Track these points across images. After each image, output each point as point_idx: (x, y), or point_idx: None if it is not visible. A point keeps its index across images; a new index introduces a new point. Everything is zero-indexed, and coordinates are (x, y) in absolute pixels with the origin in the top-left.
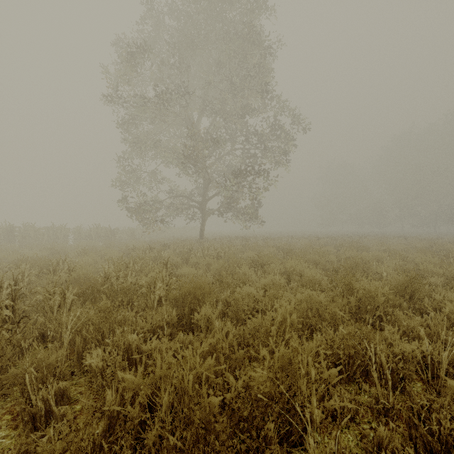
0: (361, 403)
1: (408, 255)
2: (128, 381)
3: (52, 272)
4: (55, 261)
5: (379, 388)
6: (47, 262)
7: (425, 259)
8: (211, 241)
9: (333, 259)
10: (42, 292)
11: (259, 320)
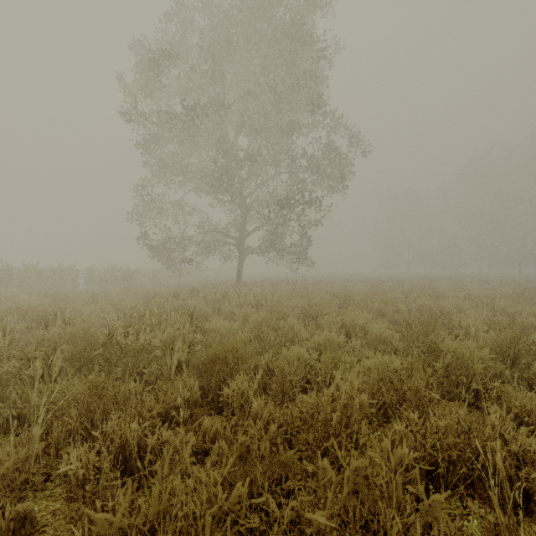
0: (470, 535)
1: (496, 304)
2: (102, 524)
3: (45, 326)
4: (51, 311)
5: (502, 516)
6: (42, 313)
7: (520, 309)
8: (250, 285)
9: (403, 309)
10: (19, 357)
11: (313, 400)
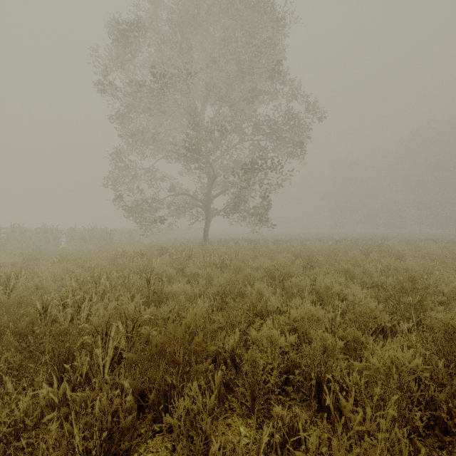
0: None
1: None
2: None
3: None
4: (3, 274)
5: None
6: None
7: None
8: (216, 244)
9: (372, 271)
10: None
11: None
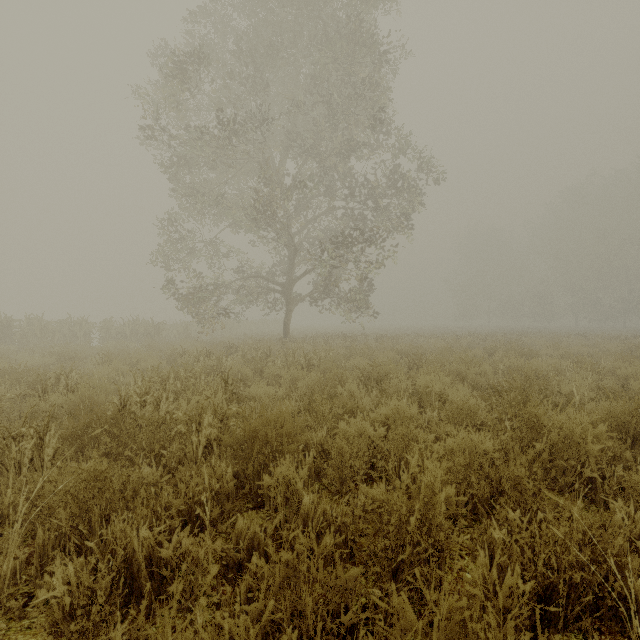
0: None
1: (601, 364)
2: None
3: (42, 393)
4: (53, 374)
5: None
6: (42, 376)
7: (633, 372)
8: (300, 341)
9: (488, 371)
10: (0, 435)
11: (382, 495)
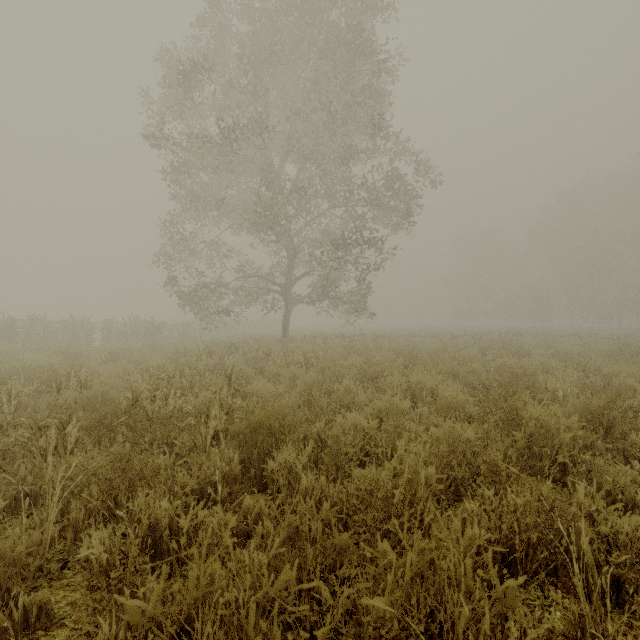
0: (551, 629)
1: (589, 363)
2: (133, 612)
3: (56, 389)
4: (64, 372)
5: (587, 606)
6: (53, 374)
7: (617, 370)
8: (299, 341)
9: (479, 369)
10: (28, 425)
11: (372, 475)
